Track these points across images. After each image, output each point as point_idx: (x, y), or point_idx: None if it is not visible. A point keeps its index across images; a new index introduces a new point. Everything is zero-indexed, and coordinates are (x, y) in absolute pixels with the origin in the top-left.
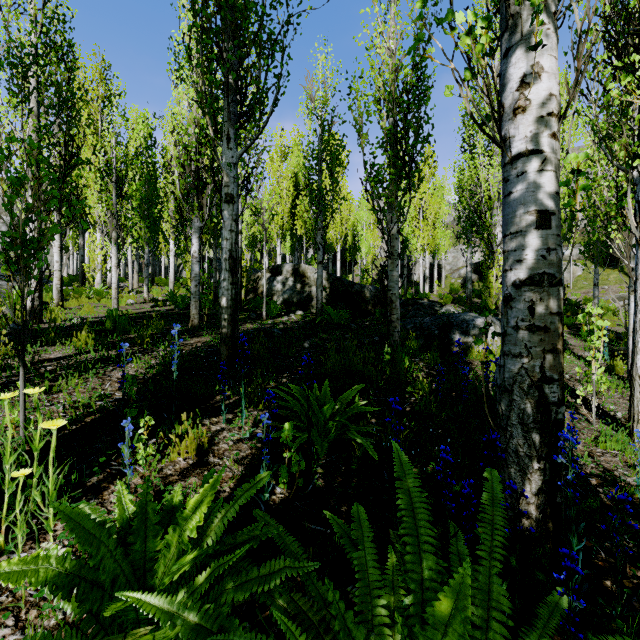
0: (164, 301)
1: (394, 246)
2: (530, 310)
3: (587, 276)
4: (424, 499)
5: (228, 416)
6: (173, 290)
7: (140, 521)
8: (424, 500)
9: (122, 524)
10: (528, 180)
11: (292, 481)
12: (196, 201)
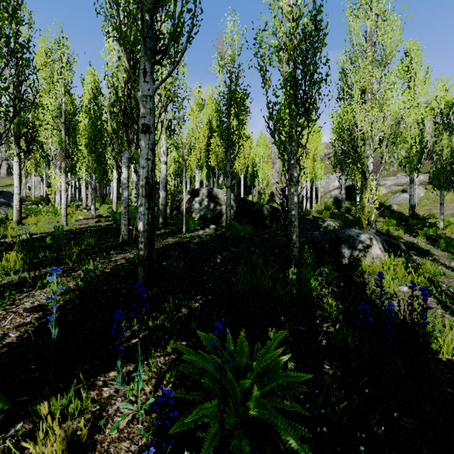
0: (106, 217)
1: (293, 174)
2: None
3: (428, 197)
4: None
5: (128, 367)
6: (116, 208)
7: None
8: None
9: None
10: None
11: None
12: (125, 136)
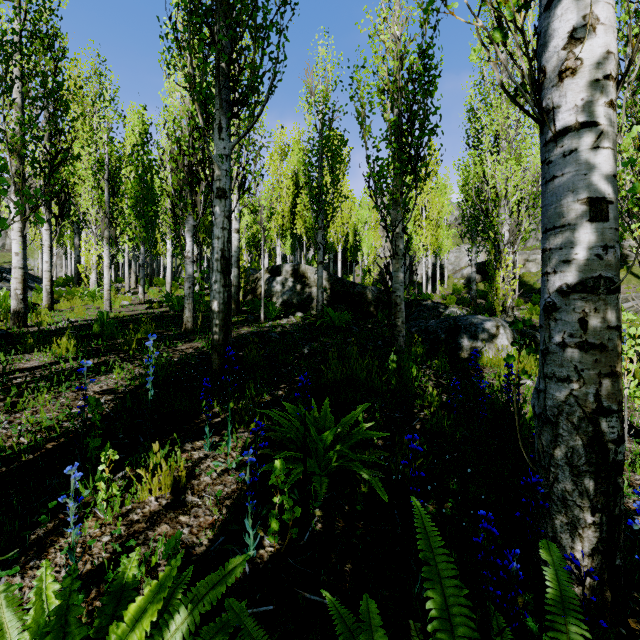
0: (159, 302)
1: (399, 245)
2: (581, 323)
3: None
4: (464, 600)
5: (214, 439)
6: (170, 291)
7: (55, 639)
8: (464, 602)
9: (36, 634)
10: (579, 160)
11: (285, 527)
12: (190, 198)
